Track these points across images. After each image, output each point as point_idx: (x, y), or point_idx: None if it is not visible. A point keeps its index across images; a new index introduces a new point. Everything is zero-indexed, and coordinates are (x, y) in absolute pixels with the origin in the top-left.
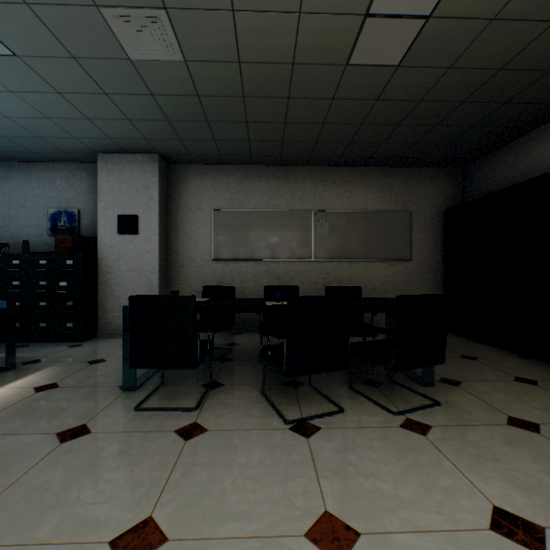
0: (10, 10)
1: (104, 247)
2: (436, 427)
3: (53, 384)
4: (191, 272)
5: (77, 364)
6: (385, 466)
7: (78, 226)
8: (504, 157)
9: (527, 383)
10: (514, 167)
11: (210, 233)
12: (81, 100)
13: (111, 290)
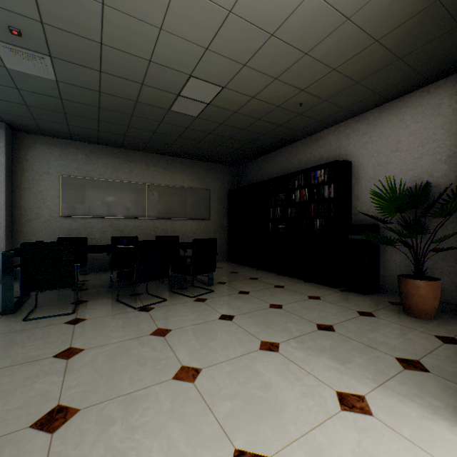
0: None
1: None
2: (209, 299)
3: None
4: (38, 226)
5: None
6: (185, 313)
7: None
8: (254, 166)
9: (253, 279)
10: (258, 172)
11: (59, 194)
12: None
13: None
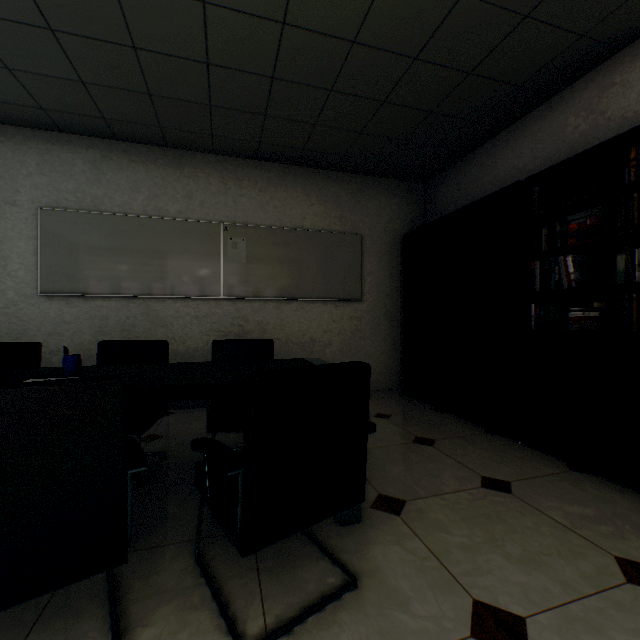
0: None
1: None
2: None
3: None
4: None
5: None
6: None
7: None
8: (468, 169)
9: (498, 491)
10: (480, 180)
11: (36, 248)
12: None
13: None
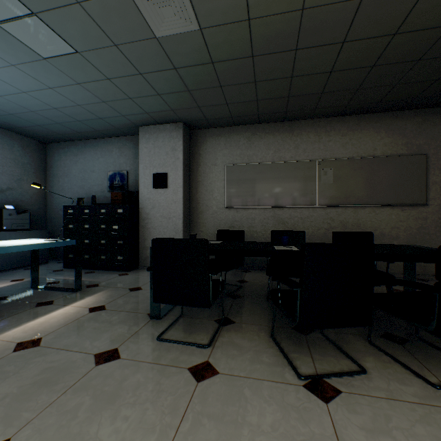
0: (69, 12)
1: (143, 199)
2: None
3: (102, 306)
4: (208, 218)
5: (121, 290)
6: None
7: (127, 183)
8: None
9: None
10: None
11: (224, 185)
12: (124, 82)
13: (148, 232)
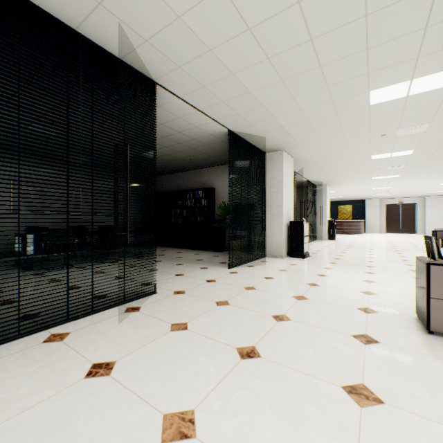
0: None
1: None
2: (145, 258)
3: None
4: None
5: None
6: (137, 262)
7: None
8: (161, 180)
9: (164, 251)
10: (163, 184)
11: (10, 195)
12: None
13: None
